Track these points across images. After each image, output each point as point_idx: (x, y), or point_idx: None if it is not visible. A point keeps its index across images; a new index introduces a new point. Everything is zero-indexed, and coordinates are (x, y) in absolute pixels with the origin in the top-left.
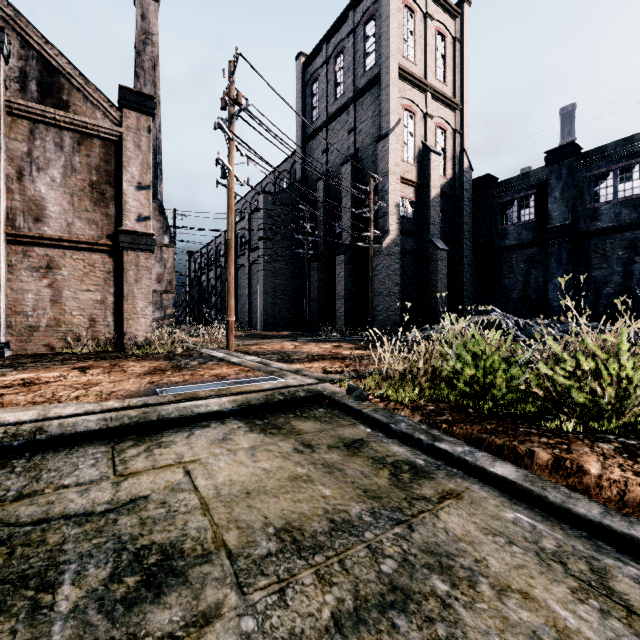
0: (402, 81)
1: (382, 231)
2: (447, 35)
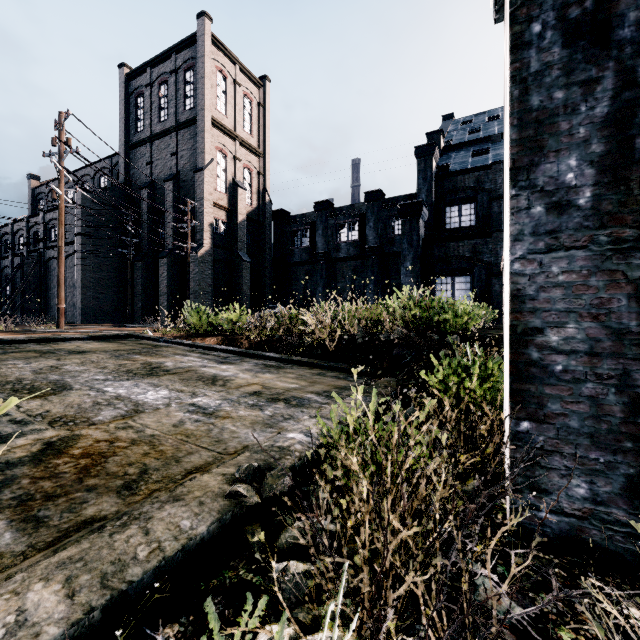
0: (215, 129)
1: (198, 243)
2: (253, 99)
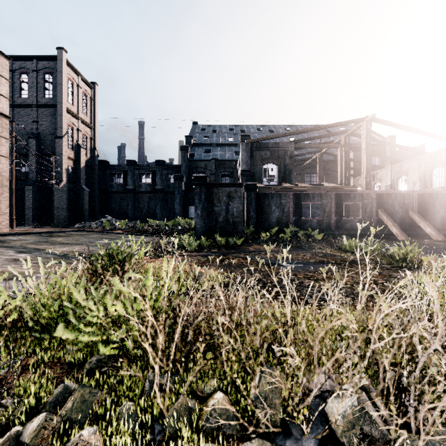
0: (68, 113)
1: (58, 179)
2: (88, 95)
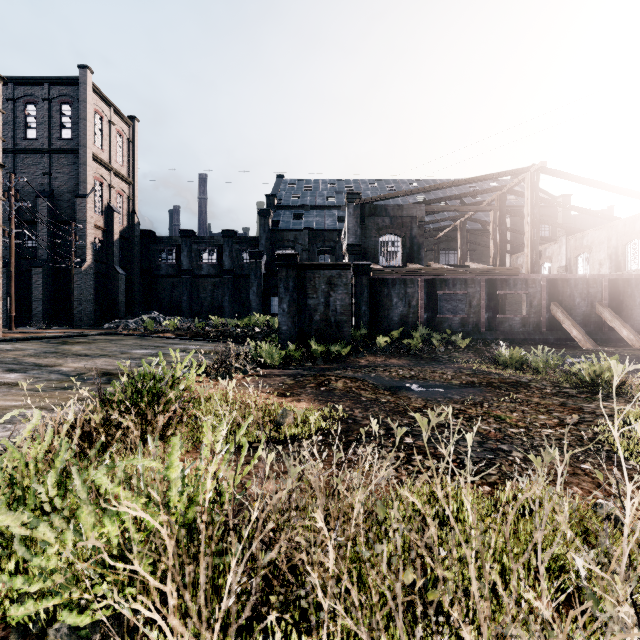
0: (95, 162)
1: (81, 258)
2: (124, 135)
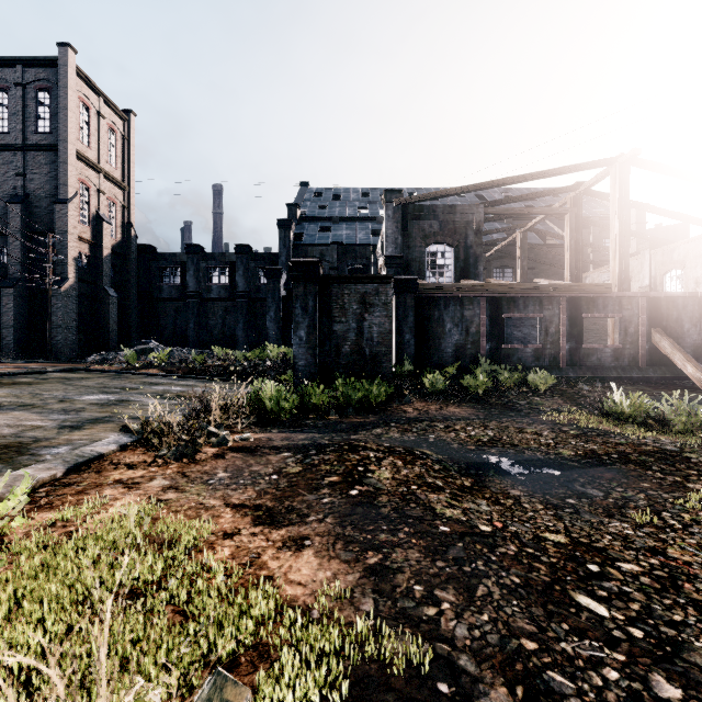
0: (79, 161)
1: (61, 277)
2: (118, 131)
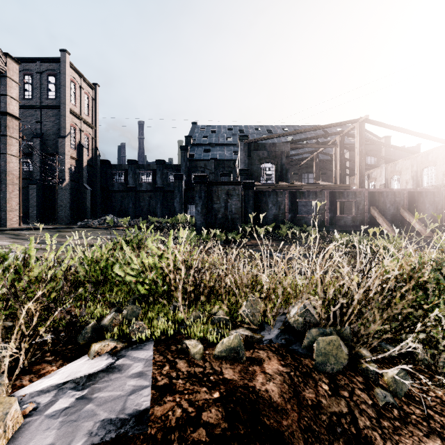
0: (71, 114)
1: (61, 178)
2: (90, 96)
